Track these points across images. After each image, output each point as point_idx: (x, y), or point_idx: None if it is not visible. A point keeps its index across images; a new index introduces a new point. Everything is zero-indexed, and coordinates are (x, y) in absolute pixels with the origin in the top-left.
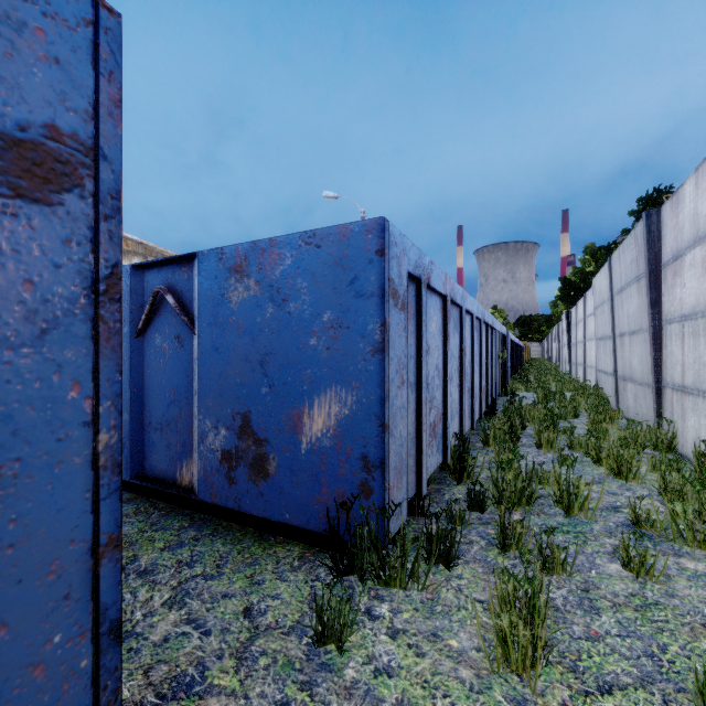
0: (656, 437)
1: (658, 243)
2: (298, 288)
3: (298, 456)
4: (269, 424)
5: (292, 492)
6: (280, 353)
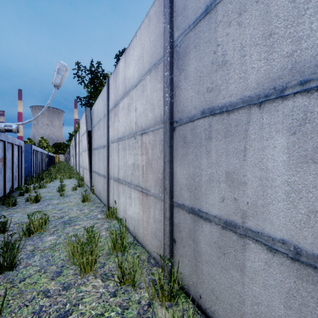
0: (74, 172)
1: (76, 140)
2: None
3: None
4: None
5: None
6: None
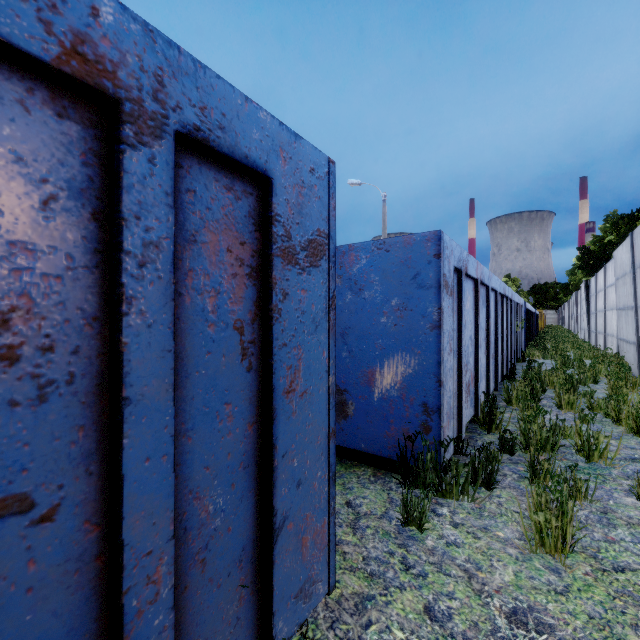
0: None
1: None
2: (371, 281)
3: (371, 402)
4: (348, 379)
5: (367, 428)
6: (357, 328)
